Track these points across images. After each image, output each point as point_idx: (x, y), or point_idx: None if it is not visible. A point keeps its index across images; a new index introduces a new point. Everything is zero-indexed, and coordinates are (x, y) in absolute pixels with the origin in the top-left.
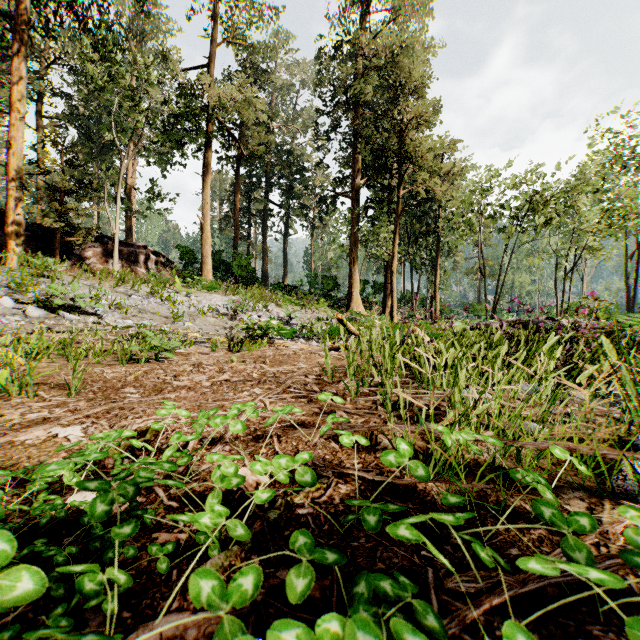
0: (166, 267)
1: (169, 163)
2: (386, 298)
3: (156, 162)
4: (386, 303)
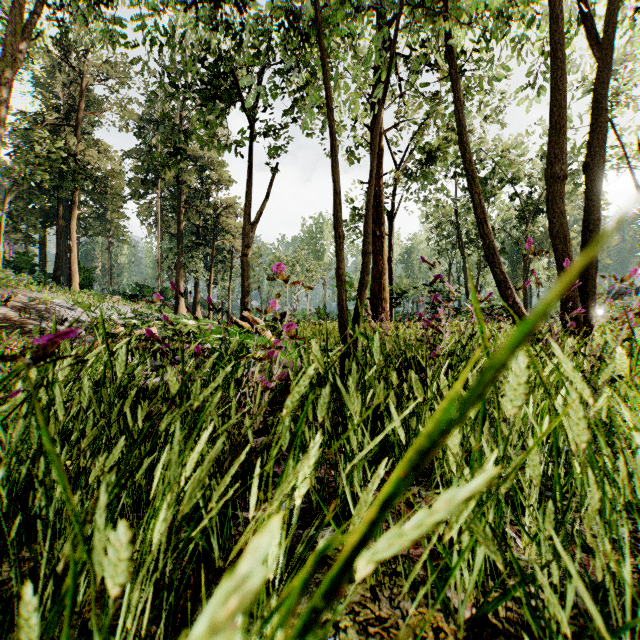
0: None
1: None
2: (196, 305)
3: (39, 199)
4: (196, 308)
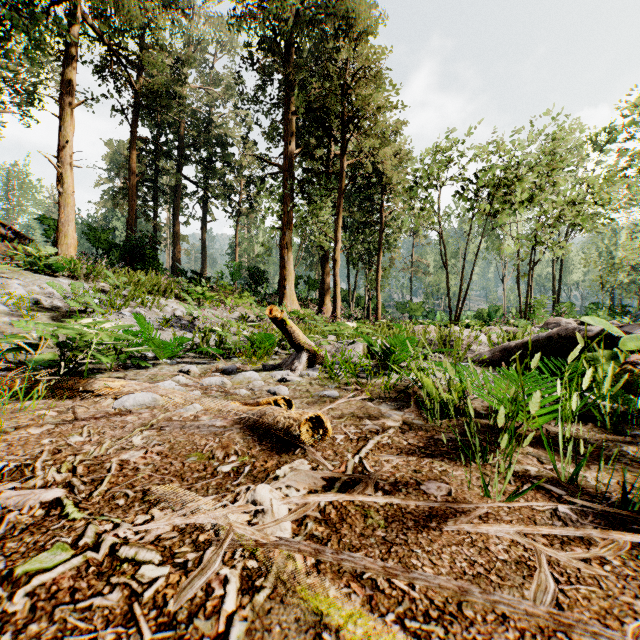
0: (10, 242)
1: (32, 105)
2: (324, 295)
3: None
4: (324, 300)
